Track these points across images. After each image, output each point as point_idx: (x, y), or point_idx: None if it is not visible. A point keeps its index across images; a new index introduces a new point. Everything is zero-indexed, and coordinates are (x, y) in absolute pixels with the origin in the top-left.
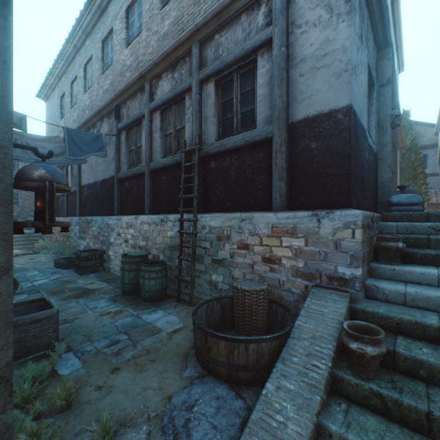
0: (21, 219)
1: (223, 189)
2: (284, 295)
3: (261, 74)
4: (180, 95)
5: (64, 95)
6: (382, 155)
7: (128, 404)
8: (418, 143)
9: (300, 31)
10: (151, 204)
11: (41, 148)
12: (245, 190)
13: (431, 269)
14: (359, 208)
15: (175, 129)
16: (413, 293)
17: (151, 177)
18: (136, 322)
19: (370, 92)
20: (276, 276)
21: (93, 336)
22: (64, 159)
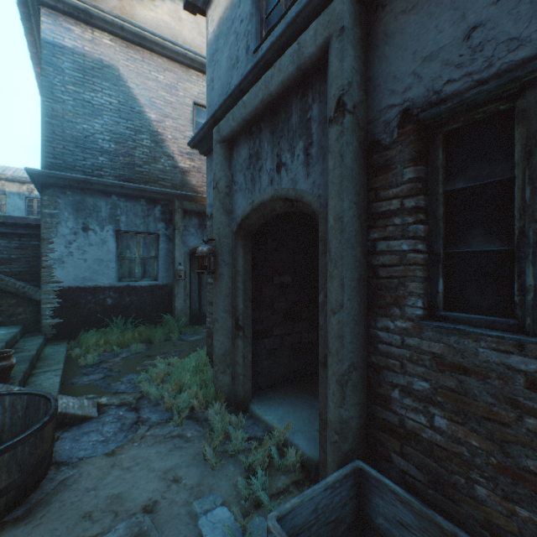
0: None
1: None
2: None
3: None
4: None
5: None
6: None
7: (153, 454)
8: None
9: None
10: None
11: None
12: None
13: None
14: None
15: None
16: None
17: None
18: None
19: None
20: None
21: None
22: None
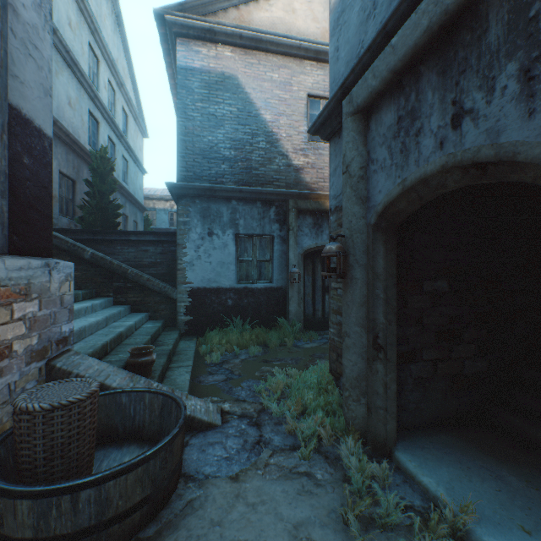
0: None
1: None
2: None
3: None
4: None
5: None
6: None
7: (279, 493)
8: None
9: None
10: None
11: None
12: None
13: None
14: None
15: None
16: None
17: None
18: None
19: None
20: (7, 381)
21: None
22: None
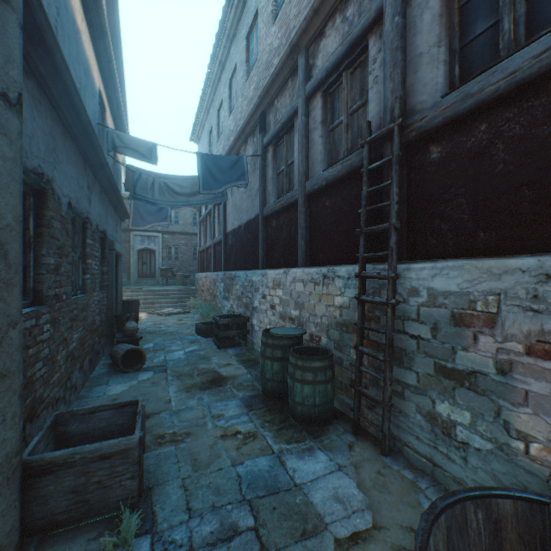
0: (179, 275)
1: (468, 202)
2: None
3: None
4: (357, 42)
5: (212, 129)
6: None
7: None
8: None
9: None
10: (307, 250)
11: (178, 187)
12: (548, 194)
13: None
14: None
15: (348, 113)
16: None
17: (307, 206)
18: (274, 474)
19: None
20: None
21: (196, 497)
22: (203, 198)
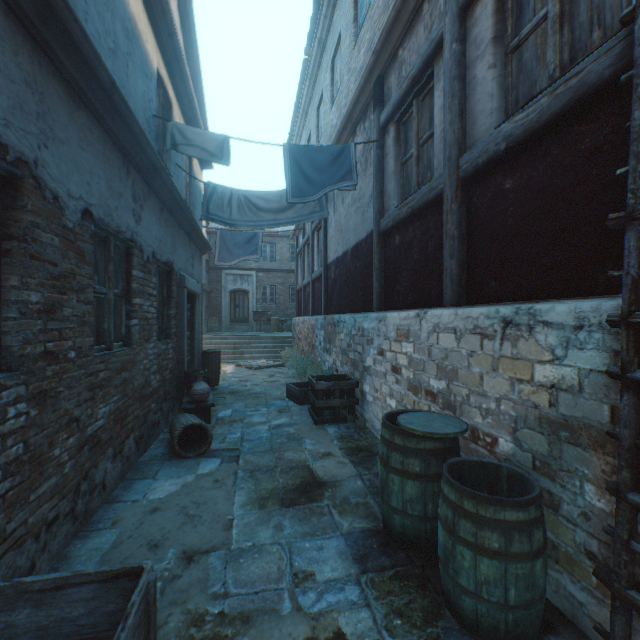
0: (274, 319)
1: None
2: None
3: None
4: None
5: (310, 135)
6: None
7: None
8: None
9: None
10: (461, 276)
11: (262, 201)
12: None
13: None
14: None
15: None
16: None
17: (461, 199)
18: None
19: None
20: None
21: None
22: (294, 214)
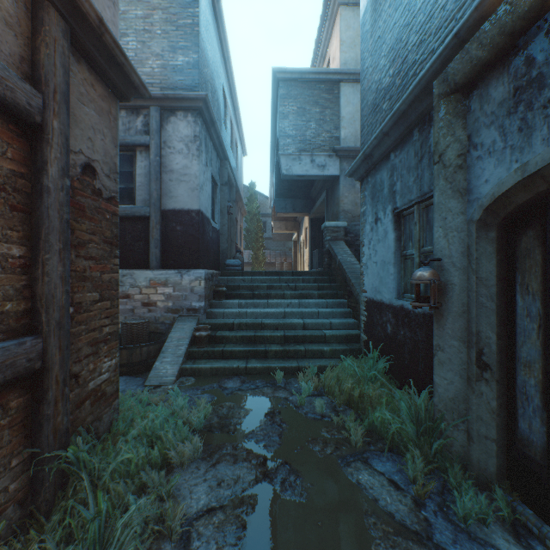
0: None
1: None
2: (160, 326)
3: (140, 166)
4: None
5: None
6: (223, 231)
7: None
8: (261, 211)
9: (170, 151)
10: None
11: None
12: (125, 252)
13: (237, 300)
14: (206, 268)
15: None
16: (227, 312)
17: None
18: None
19: (215, 188)
20: (154, 315)
21: None
22: None
